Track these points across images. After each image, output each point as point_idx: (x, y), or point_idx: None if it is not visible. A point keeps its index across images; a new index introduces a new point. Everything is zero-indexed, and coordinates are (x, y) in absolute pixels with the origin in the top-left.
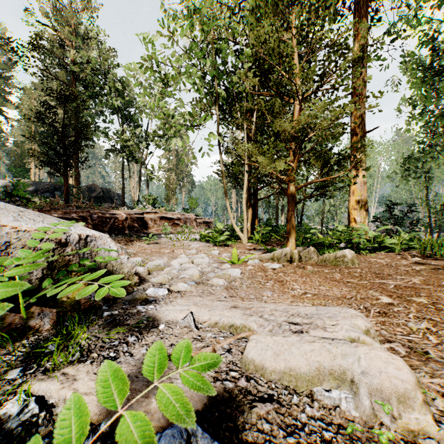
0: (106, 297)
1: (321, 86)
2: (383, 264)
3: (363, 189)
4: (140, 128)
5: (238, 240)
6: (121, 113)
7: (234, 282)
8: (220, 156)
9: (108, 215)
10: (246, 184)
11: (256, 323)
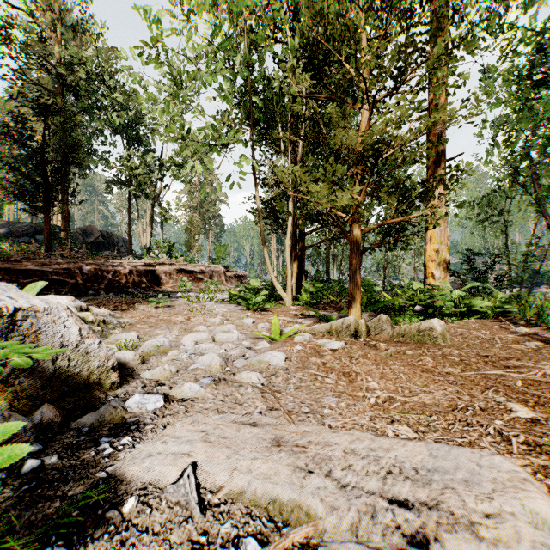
0: (45, 422)
1: (398, 87)
2: (485, 340)
3: (443, 235)
4: (151, 153)
5: (279, 301)
6: (127, 133)
7: (276, 376)
8: (256, 188)
9: (105, 267)
10: (291, 227)
11: (321, 500)
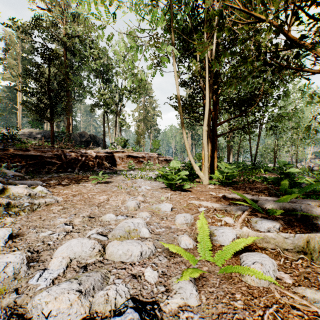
0: None
1: None
2: None
3: None
4: (113, 84)
5: (196, 179)
6: (102, 76)
7: None
8: (176, 80)
9: (80, 153)
10: (208, 114)
11: None
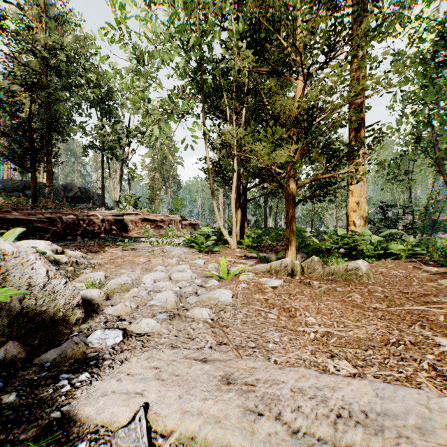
0: (9, 359)
1: (328, 61)
2: (404, 278)
3: (362, 189)
4: (120, 123)
5: (226, 244)
6: (101, 107)
7: (224, 312)
8: (207, 150)
9: (81, 217)
10: (235, 183)
11: None
